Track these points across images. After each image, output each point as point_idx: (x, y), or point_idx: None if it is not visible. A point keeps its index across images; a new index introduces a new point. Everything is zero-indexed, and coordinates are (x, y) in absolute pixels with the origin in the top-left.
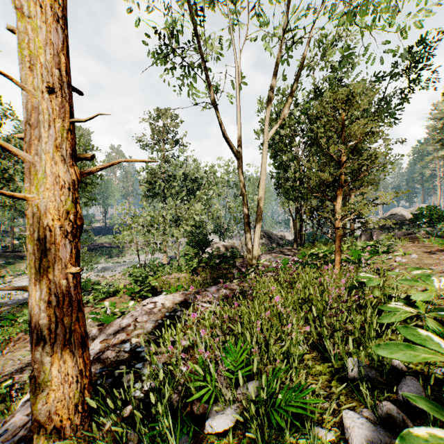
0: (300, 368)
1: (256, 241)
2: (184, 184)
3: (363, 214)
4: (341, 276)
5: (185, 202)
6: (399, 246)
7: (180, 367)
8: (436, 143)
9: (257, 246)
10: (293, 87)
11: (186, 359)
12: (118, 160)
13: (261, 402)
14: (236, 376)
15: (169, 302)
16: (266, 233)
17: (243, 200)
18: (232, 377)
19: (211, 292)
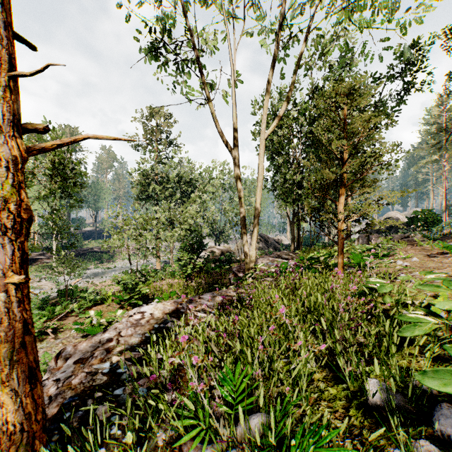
0: (309, 391)
1: (253, 244)
2: (179, 187)
3: (368, 215)
4: (346, 281)
5: (179, 205)
6: (398, 249)
7: (168, 392)
8: (430, 148)
9: (255, 250)
10: (292, 83)
11: (173, 389)
12: (82, 135)
13: (268, 447)
14: (237, 411)
15: (159, 312)
16: (262, 237)
17: (239, 202)
18: (230, 412)
19: (206, 300)
